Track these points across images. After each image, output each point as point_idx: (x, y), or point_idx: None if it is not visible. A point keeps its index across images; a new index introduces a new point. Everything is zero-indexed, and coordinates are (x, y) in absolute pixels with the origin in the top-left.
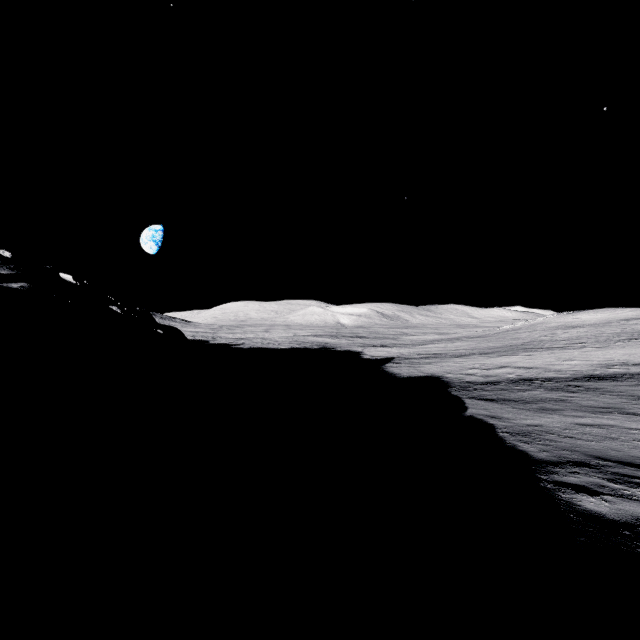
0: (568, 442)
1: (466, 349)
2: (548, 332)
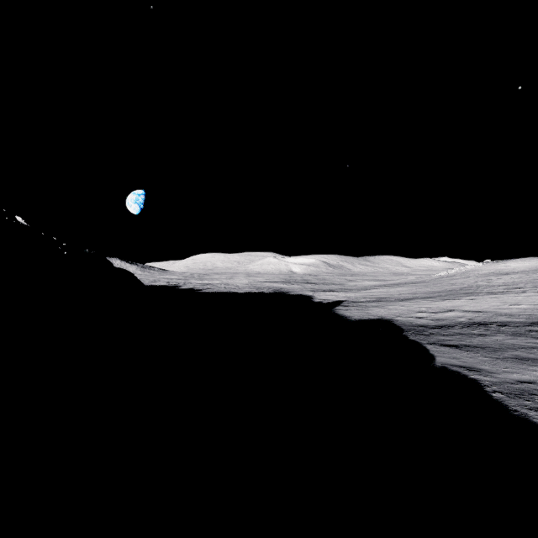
0: None
1: (408, 293)
2: (482, 278)
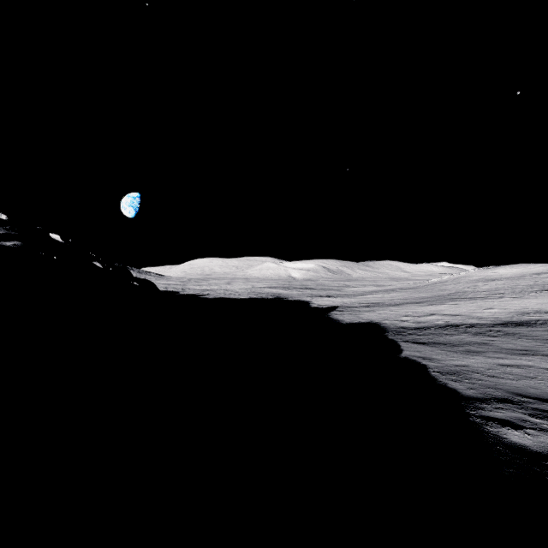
0: (492, 381)
1: (400, 299)
2: (470, 284)
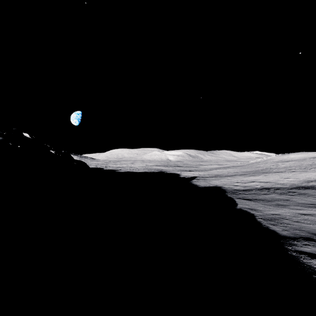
0: (297, 225)
1: (233, 172)
2: (274, 164)
